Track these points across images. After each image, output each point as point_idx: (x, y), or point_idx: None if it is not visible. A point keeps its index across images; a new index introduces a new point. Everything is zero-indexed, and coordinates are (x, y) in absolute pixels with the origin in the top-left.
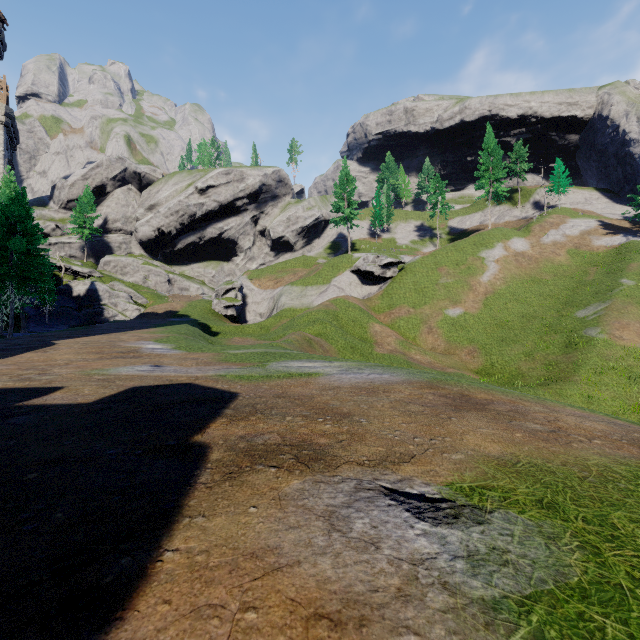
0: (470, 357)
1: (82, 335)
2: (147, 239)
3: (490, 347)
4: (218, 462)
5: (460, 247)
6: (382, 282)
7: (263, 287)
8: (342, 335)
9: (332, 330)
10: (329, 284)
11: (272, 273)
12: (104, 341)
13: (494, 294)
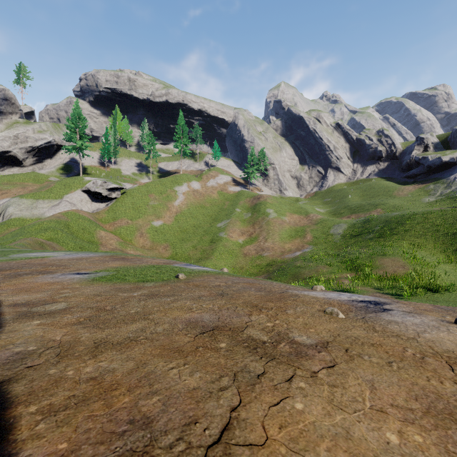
0: (165, 250)
1: None
2: None
3: (176, 244)
4: (4, 277)
5: (163, 182)
6: (109, 201)
7: None
8: (72, 239)
9: (63, 236)
10: (61, 199)
11: None
12: None
13: (181, 213)
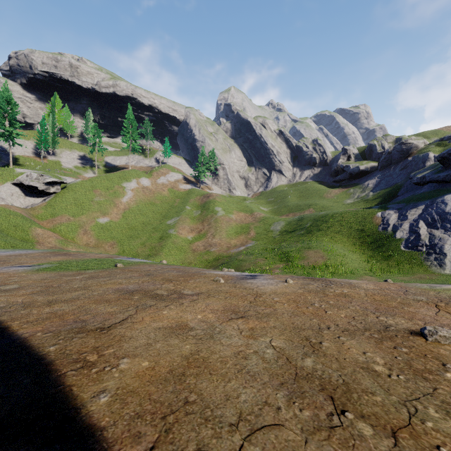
0: (111, 248)
1: None
2: None
3: (124, 241)
4: None
5: (110, 178)
6: (46, 196)
7: None
8: (2, 237)
9: None
10: None
11: None
12: None
13: (129, 210)
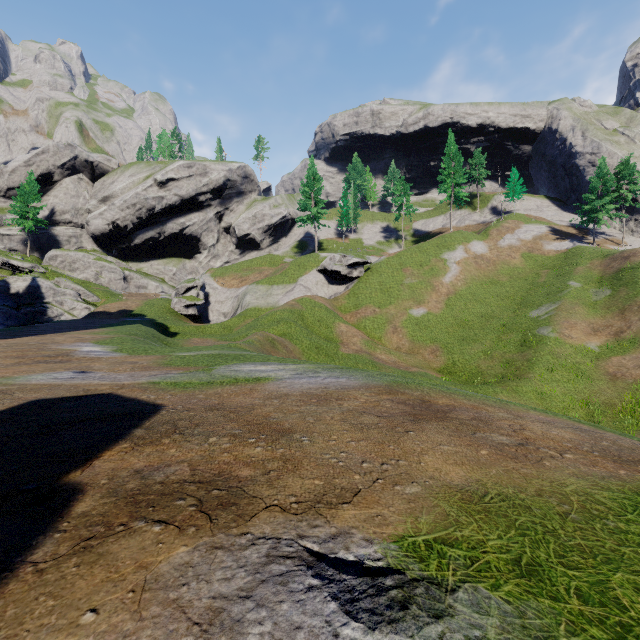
0: (433, 356)
1: (9, 336)
2: (100, 233)
3: (452, 346)
4: (81, 518)
5: (424, 249)
6: (349, 282)
7: (227, 286)
8: (307, 335)
9: (297, 330)
10: (295, 283)
11: (237, 271)
12: (33, 343)
13: (455, 295)
